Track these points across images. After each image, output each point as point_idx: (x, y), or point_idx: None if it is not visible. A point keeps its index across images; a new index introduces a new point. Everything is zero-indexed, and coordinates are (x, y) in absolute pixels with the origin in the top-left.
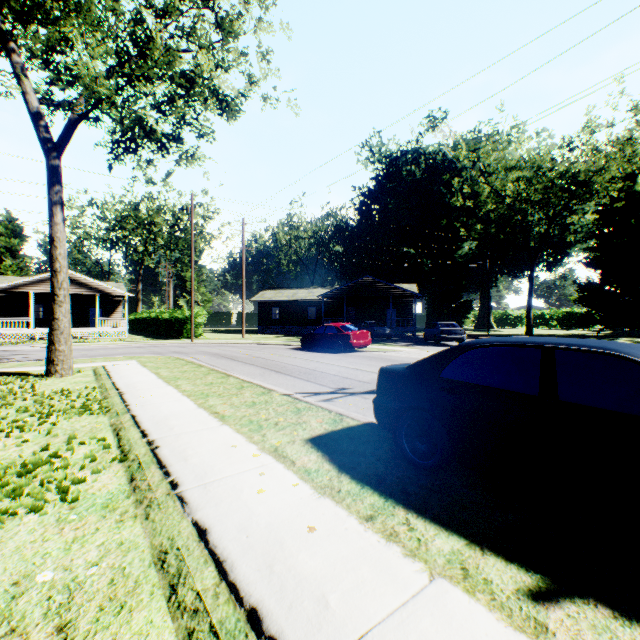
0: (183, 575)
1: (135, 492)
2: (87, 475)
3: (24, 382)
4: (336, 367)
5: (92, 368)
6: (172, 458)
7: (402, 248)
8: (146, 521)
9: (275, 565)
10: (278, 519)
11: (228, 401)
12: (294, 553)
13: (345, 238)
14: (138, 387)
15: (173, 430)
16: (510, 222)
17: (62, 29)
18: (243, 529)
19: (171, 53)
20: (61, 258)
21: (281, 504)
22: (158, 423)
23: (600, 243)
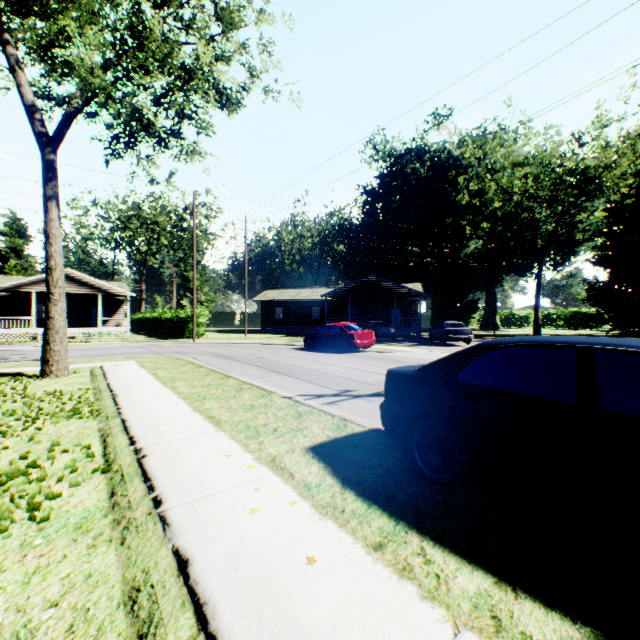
0: (154, 622)
1: (114, 510)
2: (64, 488)
3: (17, 383)
4: (340, 368)
5: (89, 368)
6: (159, 469)
7: (406, 247)
8: (121, 547)
9: (266, 610)
10: (272, 547)
11: (225, 404)
12: (289, 593)
13: (349, 237)
14: (133, 389)
15: (164, 436)
16: (517, 220)
17: (60, 22)
18: (231, 560)
19: (170, 45)
20: (56, 255)
21: (276, 527)
22: (149, 428)
23: (609, 241)
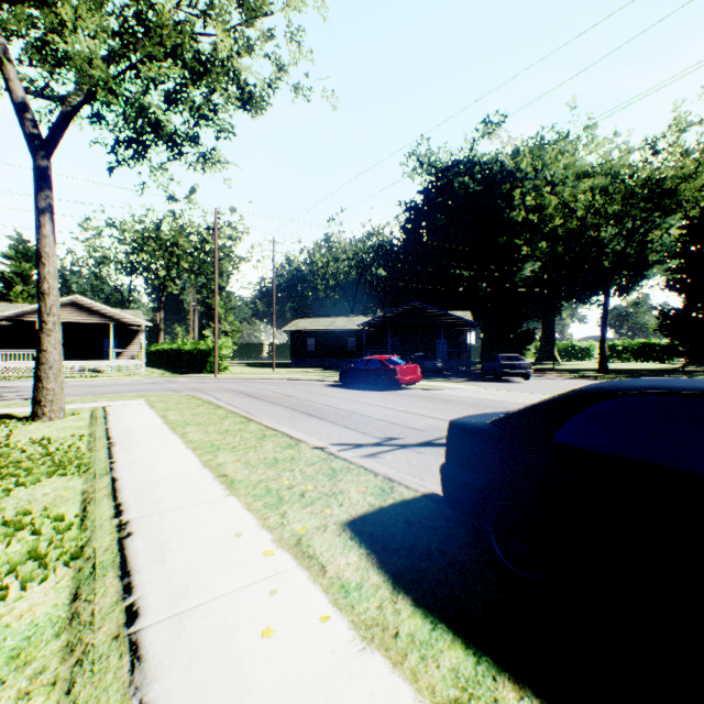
0: None
1: (71, 625)
2: (13, 585)
3: (3, 427)
4: (381, 409)
5: (90, 409)
6: (144, 557)
7: (454, 270)
8: (65, 699)
9: None
10: None
11: (243, 457)
12: None
13: (389, 260)
14: (135, 436)
15: (160, 504)
16: (582, 238)
17: (58, 11)
18: None
19: (183, 33)
20: (50, 278)
21: (298, 666)
22: (143, 492)
23: (685, 263)
